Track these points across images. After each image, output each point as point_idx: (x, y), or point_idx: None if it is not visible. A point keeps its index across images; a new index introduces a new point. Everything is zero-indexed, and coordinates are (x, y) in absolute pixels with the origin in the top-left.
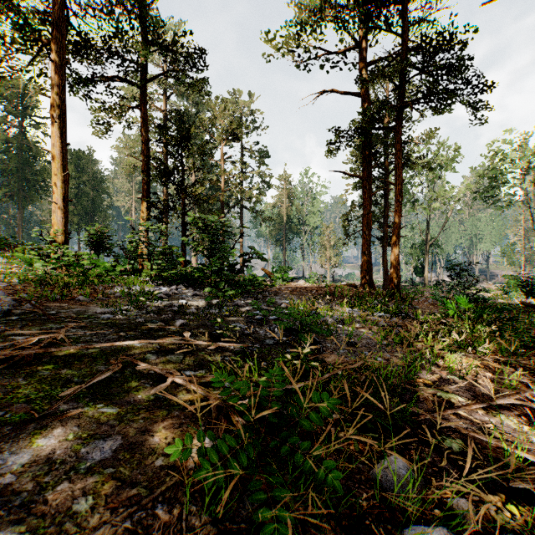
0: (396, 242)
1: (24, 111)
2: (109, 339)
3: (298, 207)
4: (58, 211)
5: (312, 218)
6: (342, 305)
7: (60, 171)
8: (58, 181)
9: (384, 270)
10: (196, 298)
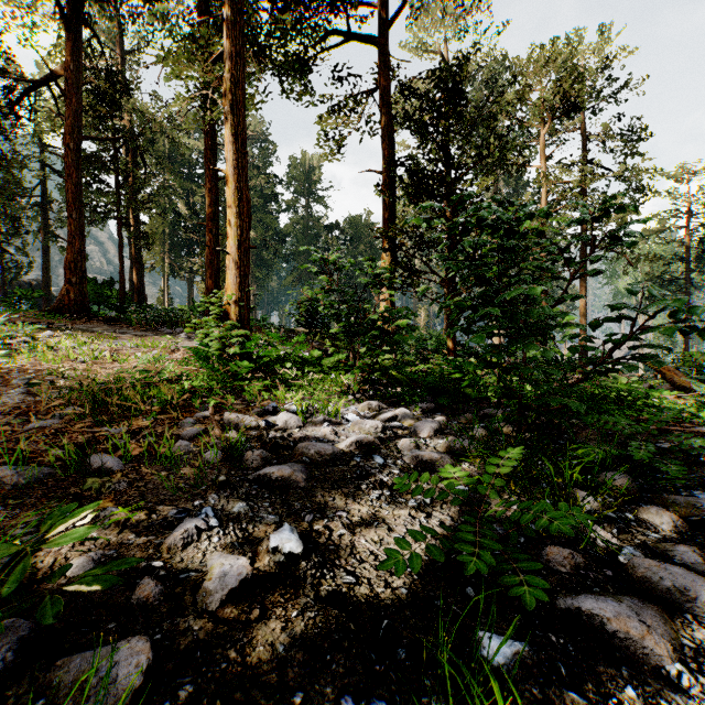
0: None
1: (309, 188)
2: None
3: None
4: (232, 267)
5: None
6: None
7: (234, 199)
8: (232, 217)
9: None
10: None
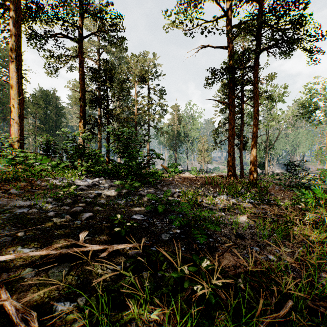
0: (254, 146)
1: None
2: (0, 243)
3: (184, 126)
4: (15, 125)
5: (193, 132)
6: (220, 193)
7: (17, 96)
8: (15, 104)
9: (241, 165)
10: (111, 188)
